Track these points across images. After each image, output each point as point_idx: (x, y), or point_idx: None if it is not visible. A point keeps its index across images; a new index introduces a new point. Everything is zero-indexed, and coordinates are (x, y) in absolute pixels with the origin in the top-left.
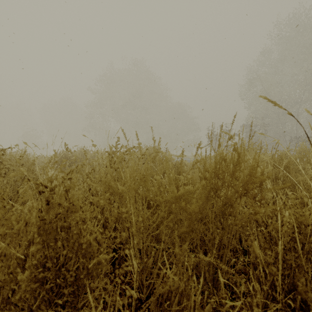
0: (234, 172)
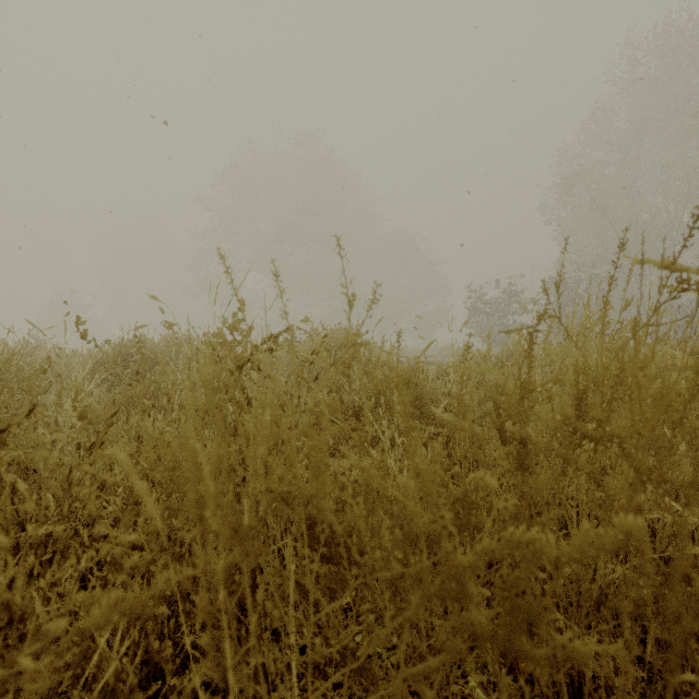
0: None
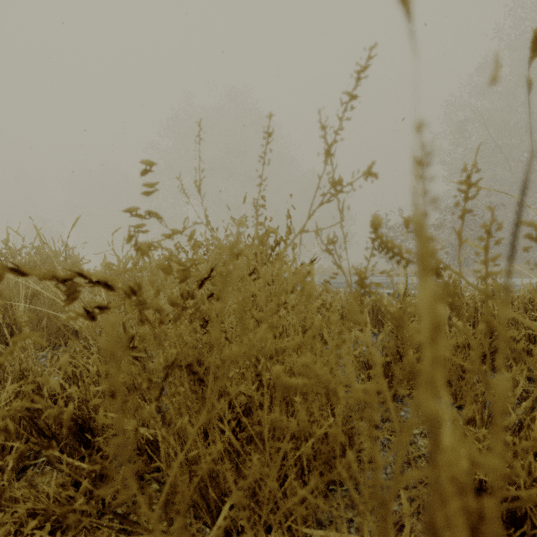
0: None
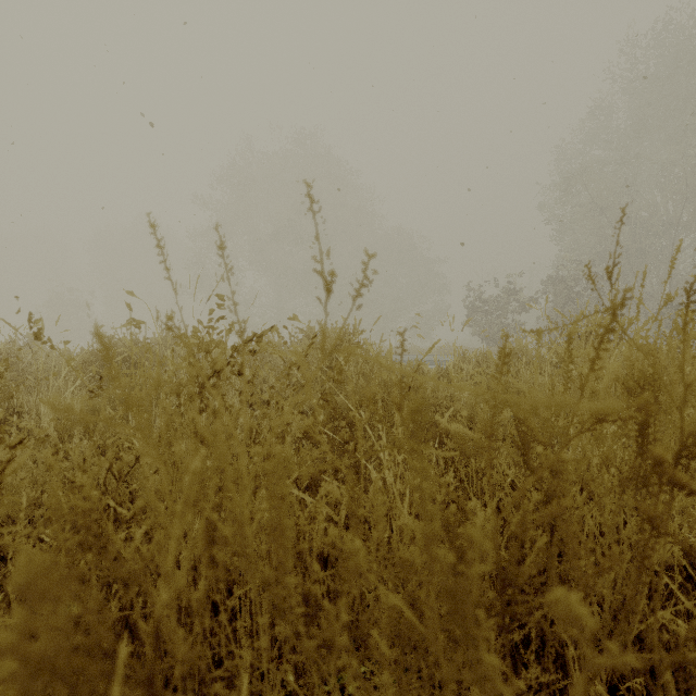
0: None
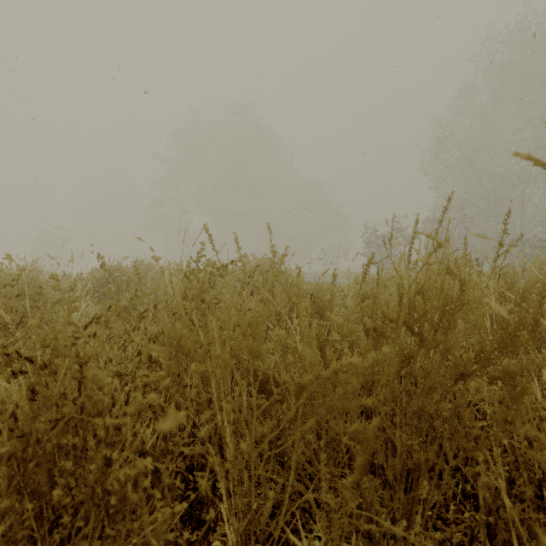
0: (452, 323)
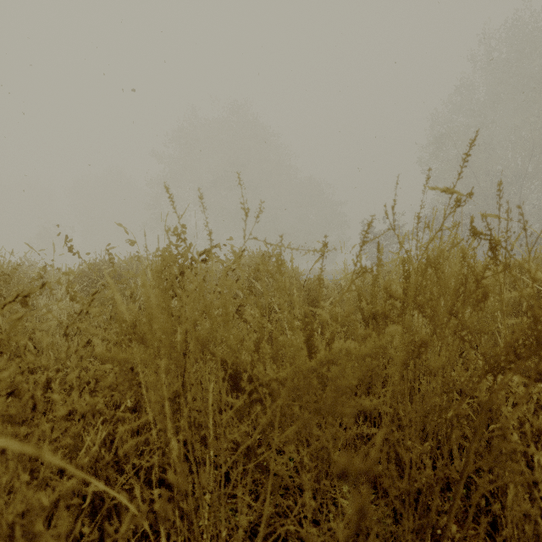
0: (479, 299)
